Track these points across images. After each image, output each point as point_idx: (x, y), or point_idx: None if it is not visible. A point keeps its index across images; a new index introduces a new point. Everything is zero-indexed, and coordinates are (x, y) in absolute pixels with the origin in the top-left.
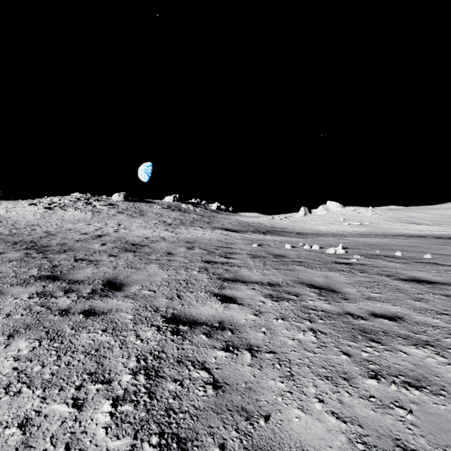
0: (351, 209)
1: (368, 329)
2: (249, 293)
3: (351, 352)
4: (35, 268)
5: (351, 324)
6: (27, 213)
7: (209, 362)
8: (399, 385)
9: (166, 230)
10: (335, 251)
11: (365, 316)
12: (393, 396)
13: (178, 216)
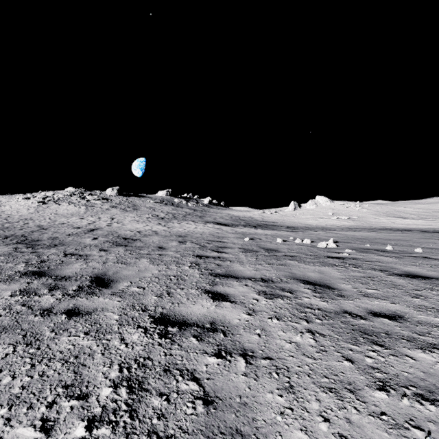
0: (340, 204)
1: (369, 330)
2: (242, 290)
3: (354, 358)
4: (22, 264)
5: (351, 324)
6: (21, 207)
7: (199, 371)
8: (411, 398)
9: (159, 224)
10: (327, 245)
11: (364, 314)
12: (407, 413)
13: (171, 210)
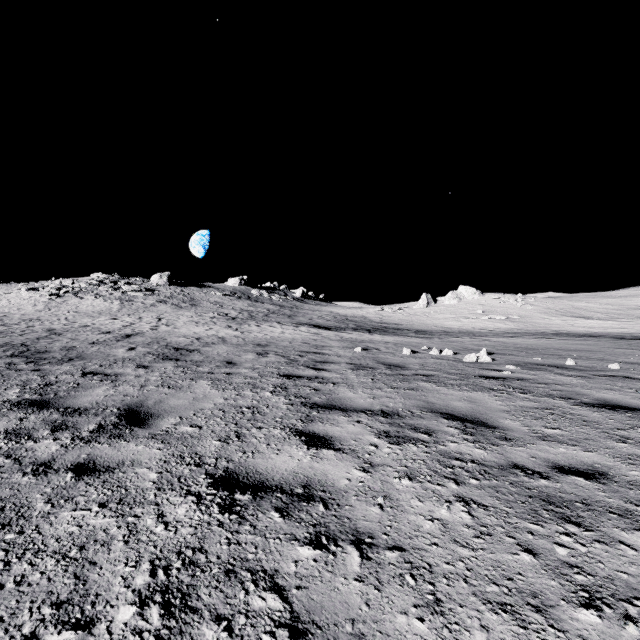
0: (493, 297)
1: (556, 497)
2: (353, 429)
3: (536, 547)
4: (16, 388)
5: (526, 487)
6: (25, 302)
7: (284, 572)
8: (639, 622)
9: (228, 326)
10: (477, 359)
11: (544, 470)
12: None
13: (246, 307)
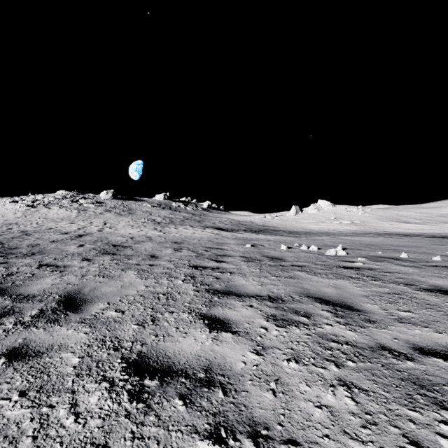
0: (342, 208)
1: (425, 380)
2: (246, 313)
3: (421, 438)
4: None
5: (396, 369)
6: (8, 211)
7: None
8: None
9: (154, 229)
10: (336, 253)
11: (408, 352)
12: None
13: (168, 215)
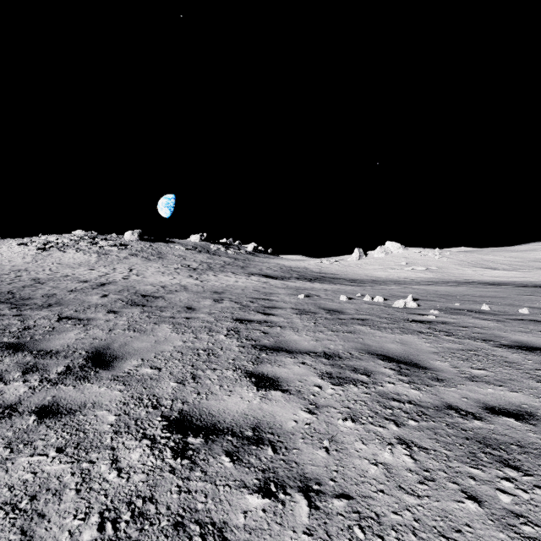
0: (415, 251)
1: (491, 439)
2: (298, 371)
3: (480, 493)
4: None
5: (462, 429)
6: (15, 255)
7: (233, 525)
8: None
9: (190, 276)
10: (405, 305)
11: (477, 411)
12: None
13: (206, 259)
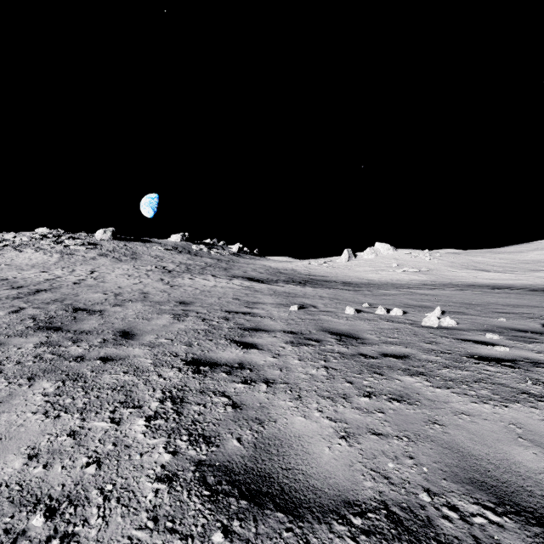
0: (405, 252)
1: None
2: None
3: None
4: None
5: None
6: None
7: None
8: None
9: (160, 280)
10: (439, 322)
11: None
12: None
13: (185, 260)
